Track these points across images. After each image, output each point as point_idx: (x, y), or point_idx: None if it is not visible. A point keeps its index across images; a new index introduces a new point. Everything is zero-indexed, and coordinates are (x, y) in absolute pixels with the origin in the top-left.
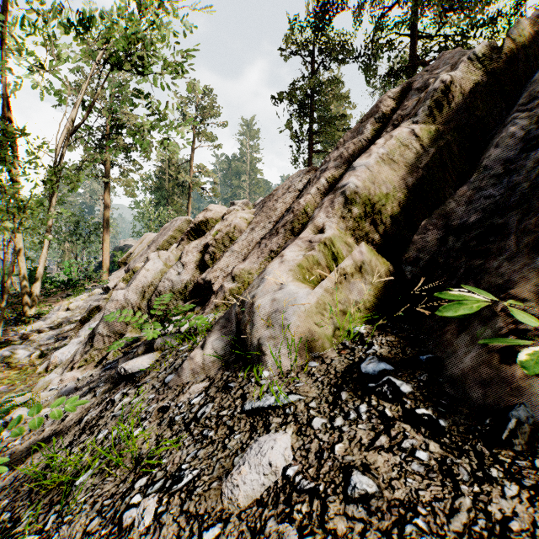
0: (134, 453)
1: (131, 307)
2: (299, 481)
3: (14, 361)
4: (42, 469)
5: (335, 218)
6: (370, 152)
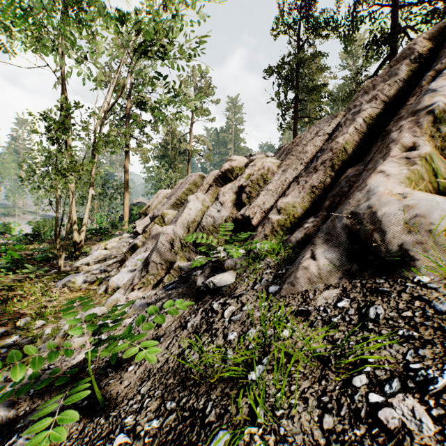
0: (306, 352)
1: (179, 240)
2: None
3: (77, 285)
4: (177, 365)
5: (424, 137)
6: None
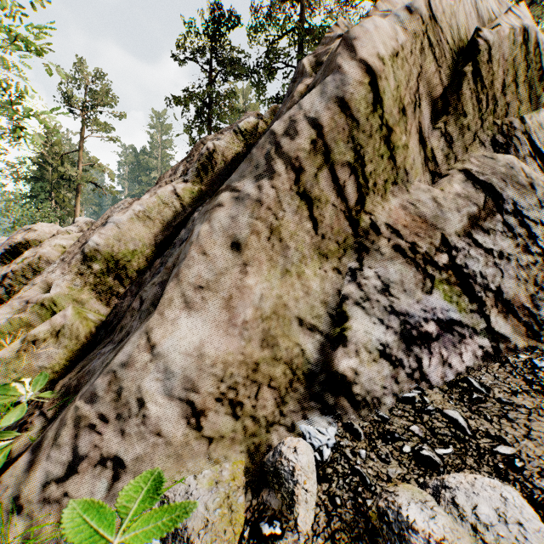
0: None
1: None
2: None
3: None
4: None
5: (70, 275)
6: (129, 208)
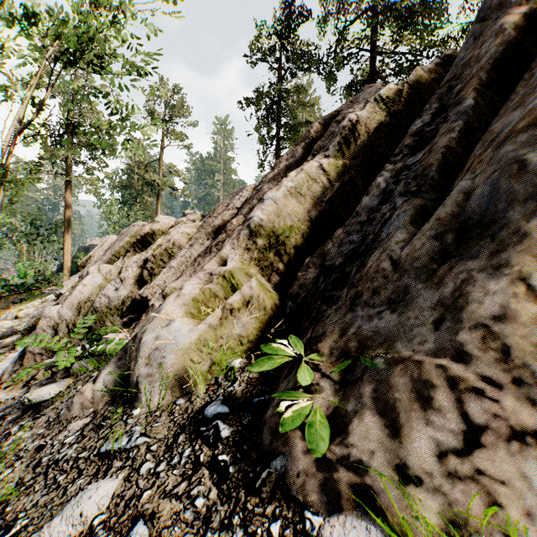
0: None
1: (66, 324)
2: (98, 530)
3: None
4: None
5: (239, 250)
6: (281, 185)
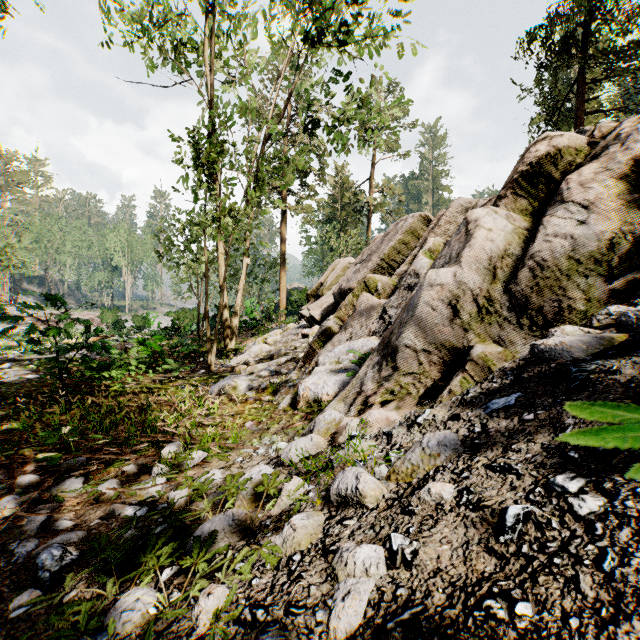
0: None
1: (471, 297)
2: None
3: (239, 394)
4: None
5: None
6: None
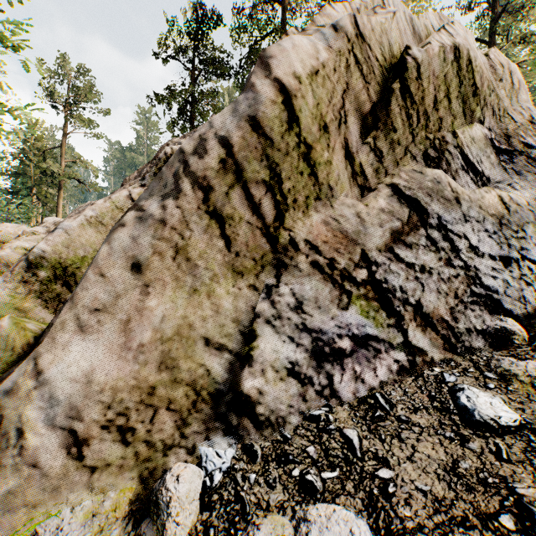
0: None
1: None
2: None
3: None
4: None
5: (13, 283)
6: (81, 214)
